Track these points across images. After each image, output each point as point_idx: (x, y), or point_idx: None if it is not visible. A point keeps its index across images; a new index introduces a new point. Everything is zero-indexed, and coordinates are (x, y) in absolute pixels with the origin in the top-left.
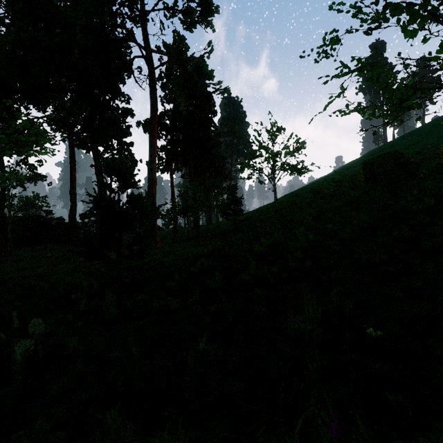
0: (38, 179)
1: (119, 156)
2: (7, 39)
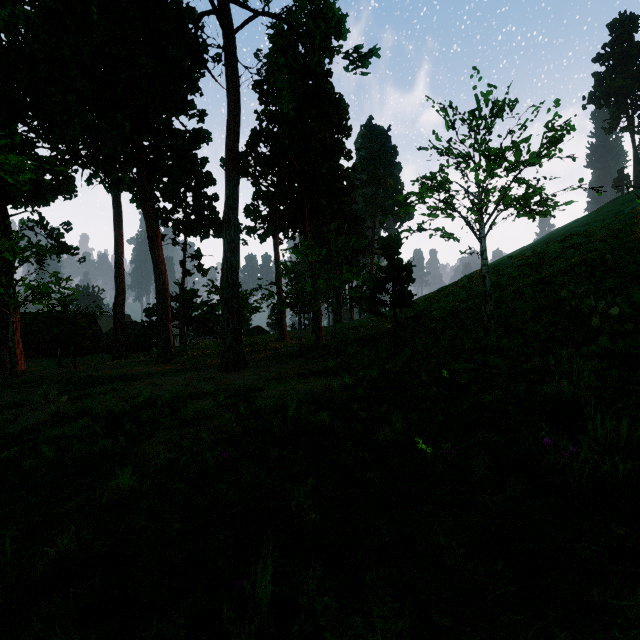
0: (60, 251)
1: (195, 216)
2: (1, 16)
